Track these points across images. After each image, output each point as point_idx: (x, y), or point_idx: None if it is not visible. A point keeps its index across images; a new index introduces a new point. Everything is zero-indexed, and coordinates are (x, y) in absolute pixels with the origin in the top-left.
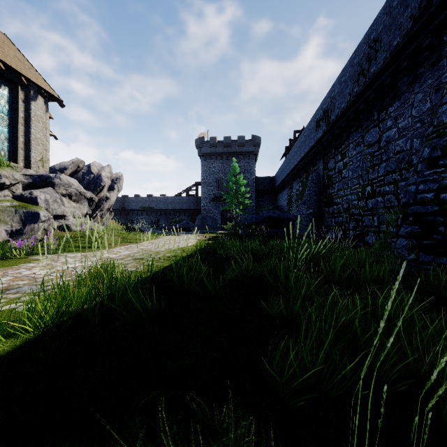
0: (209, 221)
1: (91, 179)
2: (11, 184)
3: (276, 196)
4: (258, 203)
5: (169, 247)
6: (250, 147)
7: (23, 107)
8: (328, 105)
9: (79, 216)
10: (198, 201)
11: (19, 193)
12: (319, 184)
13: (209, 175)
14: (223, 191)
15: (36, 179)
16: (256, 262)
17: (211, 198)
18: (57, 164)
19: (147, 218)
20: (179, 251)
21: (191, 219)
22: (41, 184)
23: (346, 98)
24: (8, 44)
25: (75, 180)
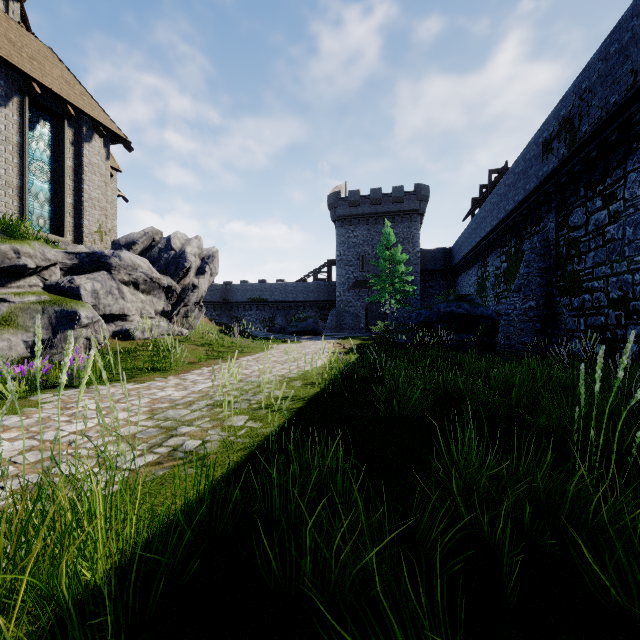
0: (348, 319)
1: (171, 257)
2: (38, 266)
3: (455, 279)
4: (424, 290)
5: (282, 372)
6: (412, 203)
7: (72, 152)
8: (573, 108)
9: (150, 314)
10: (331, 288)
11: (54, 281)
12: (547, 256)
13: (347, 249)
14: (369, 272)
15: (84, 259)
16: (474, 435)
17: (351, 284)
18: (123, 237)
19: (257, 315)
20: (298, 383)
21: (320, 316)
22: (91, 267)
23: (622, 83)
24: (53, 60)
25: (144, 260)
